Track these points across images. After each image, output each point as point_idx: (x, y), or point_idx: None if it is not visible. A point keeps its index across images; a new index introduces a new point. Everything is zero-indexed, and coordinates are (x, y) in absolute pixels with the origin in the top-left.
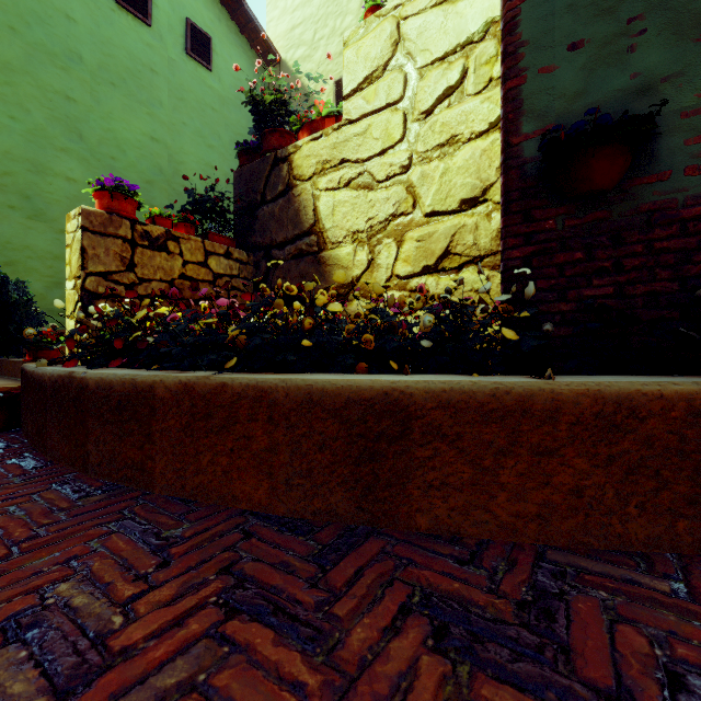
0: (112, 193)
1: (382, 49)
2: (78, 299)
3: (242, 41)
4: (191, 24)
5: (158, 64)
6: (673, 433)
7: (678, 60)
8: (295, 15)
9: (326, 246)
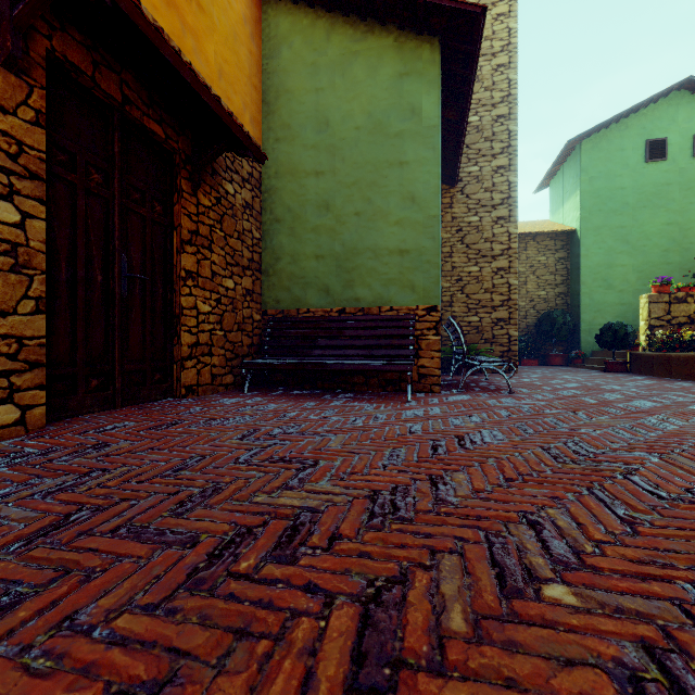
0: (660, 285)
1: None
2: (646, 328)
3: None
4: None
5: (671, 178)
6: None
7: None
8: None
9: None
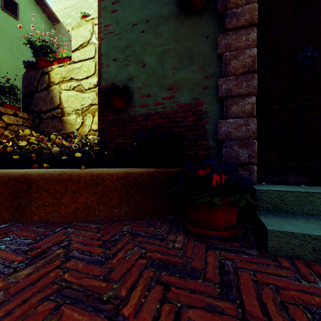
0: None
1: (87, 35)
2: None
3: (37, 8)
4: None
5: None
6: (113, 184)
7: (137, 72)
8: (67, 2)
9: (65, 115)
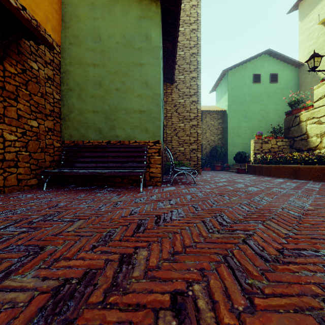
0: (258, 135)
1: (323, 91)
2: (253, 154)
3: (288, 66)
4: (271, 74)
5: (262, 91)
6: None
7: None
8: (309, 48)
9: (309, 137)
